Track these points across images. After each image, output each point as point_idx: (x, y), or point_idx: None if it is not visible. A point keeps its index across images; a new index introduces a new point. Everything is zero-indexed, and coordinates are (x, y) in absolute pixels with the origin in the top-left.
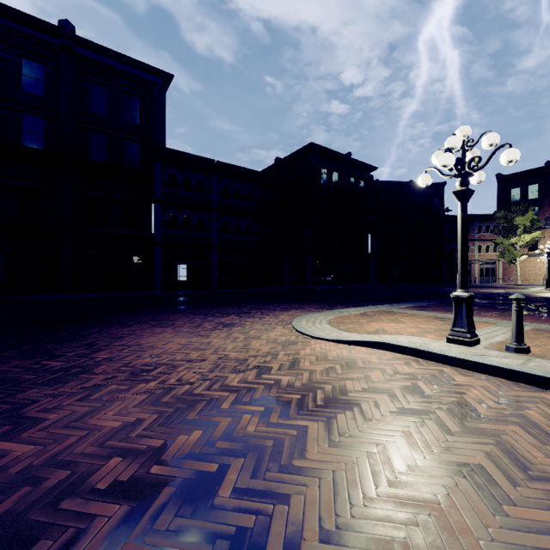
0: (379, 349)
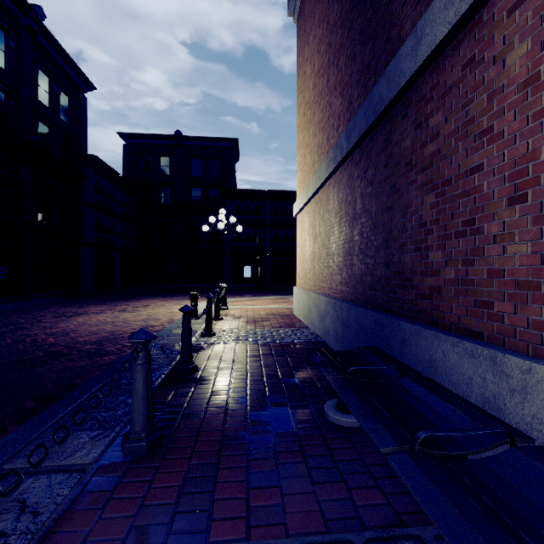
0: None
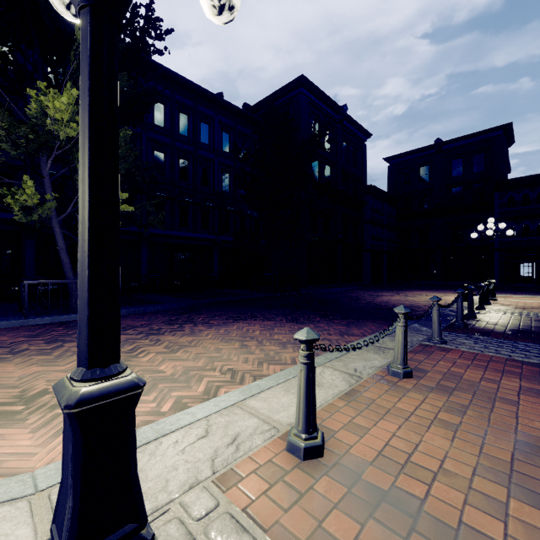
0: None
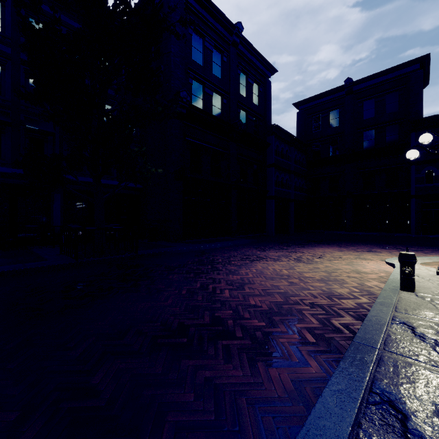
0: (394, 268)
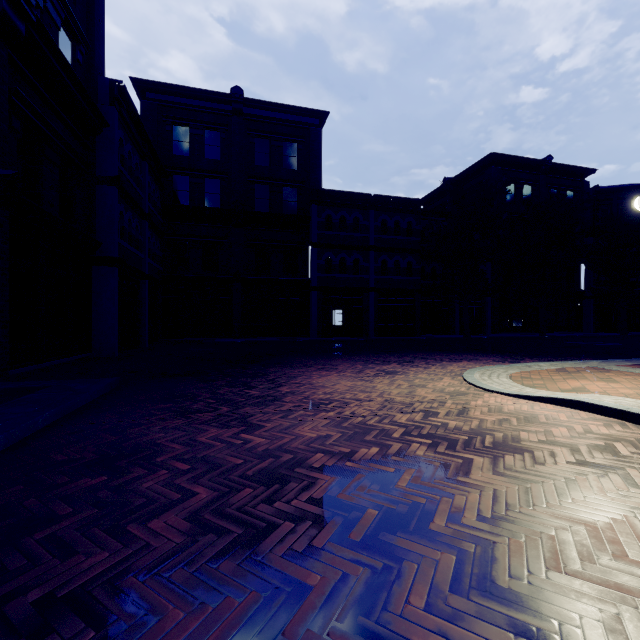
0: (572, 408)
